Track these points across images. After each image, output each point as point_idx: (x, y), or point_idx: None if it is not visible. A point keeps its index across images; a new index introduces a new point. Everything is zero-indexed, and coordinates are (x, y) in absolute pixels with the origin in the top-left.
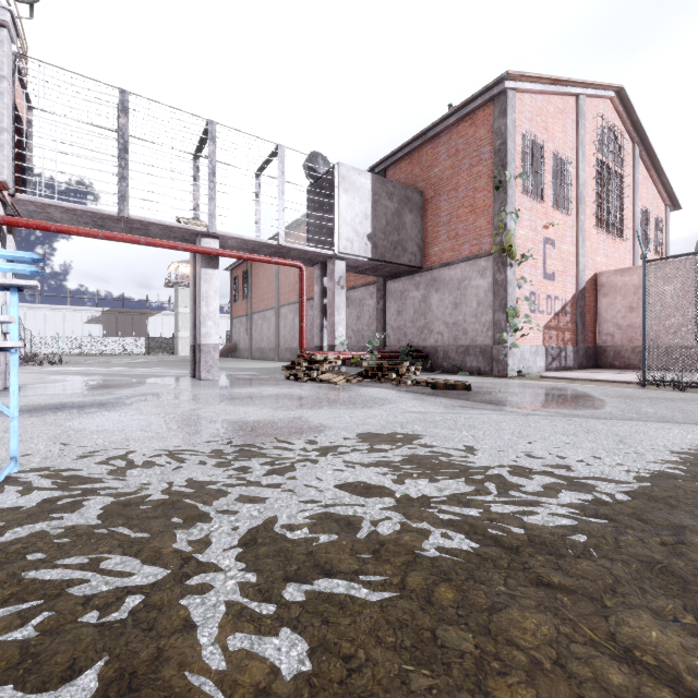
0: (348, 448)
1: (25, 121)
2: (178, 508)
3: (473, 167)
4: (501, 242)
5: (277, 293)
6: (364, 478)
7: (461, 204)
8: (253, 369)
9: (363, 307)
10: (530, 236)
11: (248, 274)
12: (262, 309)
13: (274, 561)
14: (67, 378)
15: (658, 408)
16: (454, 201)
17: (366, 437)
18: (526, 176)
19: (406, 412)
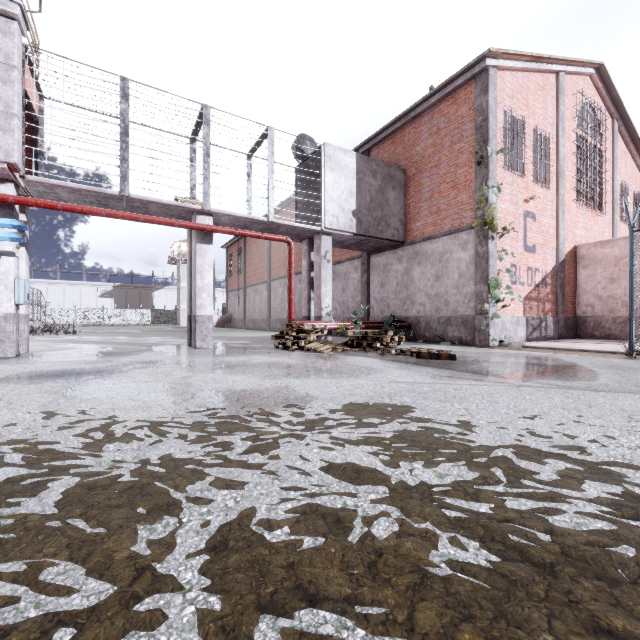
0: (335, 422)
1: (37, 110)
2: (146, 494)
3: (455, 144)
4: (482, 216)
5: (268, 268)
6: (354, 458)
7: (443, 180)
8: (245, 338)
9: (348, 280)
10: (511, 209)
11: (242, 251)
12: (254, 283)
13: (245, 577)
14: (75, 346)
15: None
16: (435, 177)
17: (354, 410)
18: (507, 151)
19: (393, 382)
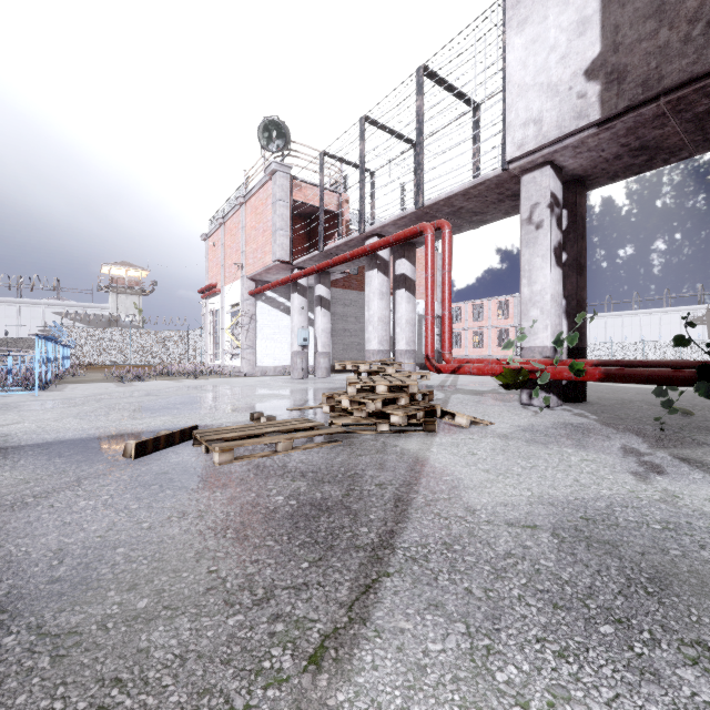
0: None
1: (335, 206)
2: None
3: None
4: None
5: None
6: None
7: None
8: None
9: None
10: None
11: None
12: None
13: None
14: None
15: None
16: None
17: None
18: None
19: (16, 422)
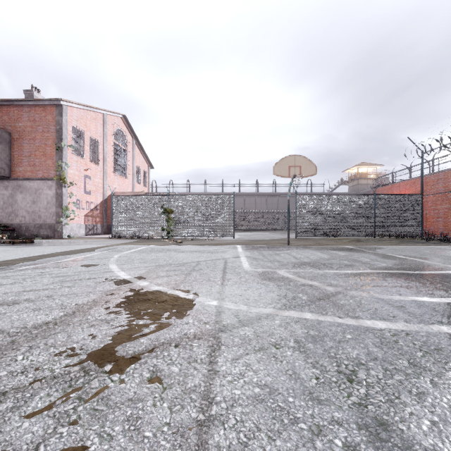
0: None
1: None
2: None
3: (45, 133)
4: (60, 175)
5: None
6: None
7: (38, 149)
8: None
9: None
10: (77, 173)
11: None
12: None
13: None
14: None
15: (98, 242)
16: (33, 146)
17: None
18: (73, 147)
19: None
